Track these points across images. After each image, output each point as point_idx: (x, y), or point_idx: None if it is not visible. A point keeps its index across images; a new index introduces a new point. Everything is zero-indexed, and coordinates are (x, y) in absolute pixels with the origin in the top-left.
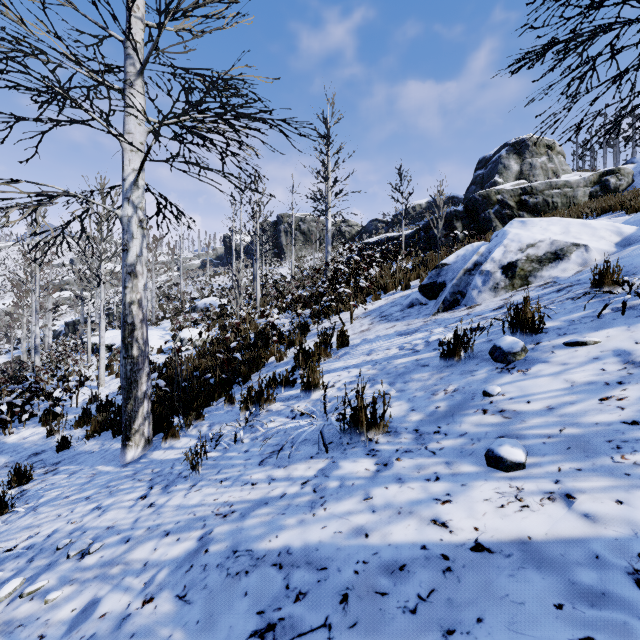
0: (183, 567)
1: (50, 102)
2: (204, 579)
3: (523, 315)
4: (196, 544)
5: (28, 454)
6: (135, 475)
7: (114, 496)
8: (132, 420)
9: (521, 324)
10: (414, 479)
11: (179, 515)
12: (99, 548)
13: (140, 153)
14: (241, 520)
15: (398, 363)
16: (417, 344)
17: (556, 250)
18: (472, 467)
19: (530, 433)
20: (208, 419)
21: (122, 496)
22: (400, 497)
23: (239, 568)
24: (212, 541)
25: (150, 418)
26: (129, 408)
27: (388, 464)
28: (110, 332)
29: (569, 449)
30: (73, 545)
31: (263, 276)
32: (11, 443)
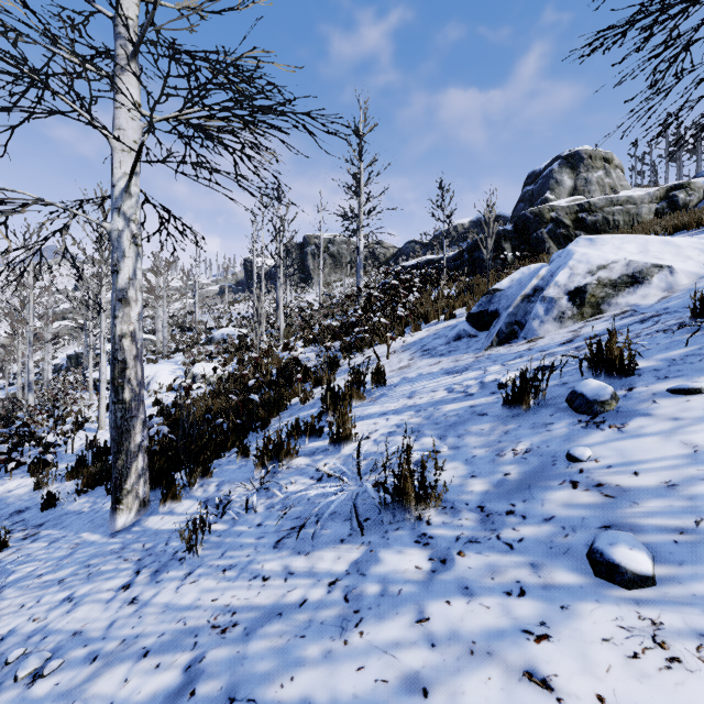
0: None
1: (24, 92)
2: None
3: (609, 352)
4: (180, 678)
5: (10, 512)
6: (122, 551)
7: (91, 582)
8: (123, 478)
9: (606, 364)
10: (487, 590)
11: (165, 622)
12: (56, 668)
13: (133, 154)
14: (244, 641)
15: (448, 410)
16: (469, 386)
17: (634, 272)
18: (572, 576)
19: (650, 524)
20: (217, 476)
21: (101, 583)
22: (470, 622)
23: None
24: (202, 675)
25: (146, 475)
26: (120, 464)
27: (447, 561)
28: None
29: None
30: (24, 661)
31: (287, 304)
32: None
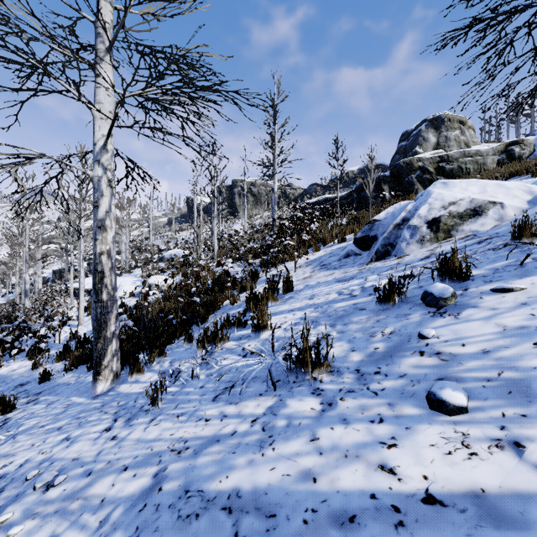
0: (137, 506)
1: (30, 76)
2: (156, 520)
3: (451, 264)
4: (151, 481)
5: (15, 385)
6: (103, 407)
7: (82, 427)
8: (102, 357)
9: (450, 272)
10: (358, 420)
11: (138, 449)
12: (63, 481)
13: (109, 121)
14: (194, 457)
15: (337, 307)
16: (354, 290)
17: (475, 207)
18: (414, 409)
19: (469, 376)
20: (169, 356)
21: (89, 428)
22: (346, 439)
23: (190, 510)
24: (166, 479)
25: (118, 355)
26: (99, 346)
27: (332, 404)
28: (90, 279)
29: (510, 393)
30: (39, 477)
31: (220, 231)
32: (1, 375)
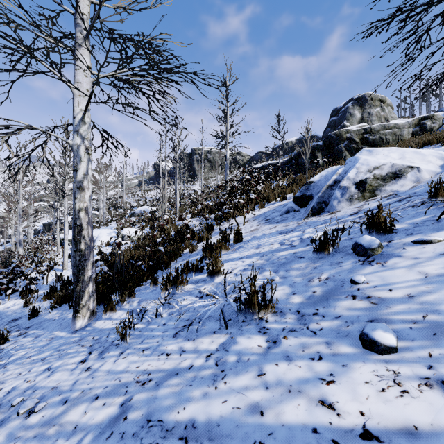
0: (105, 433)
1: (19, 59)
2: None
3: (378, 219)
4: (118, 410)
5: (9, 320)
6: (80, 341)
7: (62, 359)
8: (80, 298)
9: (376, 226)
10: (300, 357)
11: (108, 380)
12: (43, 407)
13: (86, 97)
14: (156, 389)
15: (280, 255)
16: (294, 240)
17: (396, 171)
18: (349, 348)
19: (396, 318)
20: (138, 296)
21: (68, 359)
22: (289, 375)
23: (151, 439)
24: (131, 408)
25: (94, 296)
26: (78, 289)
27: (277, 342)
28: None
29: (435, 335)
30: (23, 404)
31: (181, 191)
32: None
